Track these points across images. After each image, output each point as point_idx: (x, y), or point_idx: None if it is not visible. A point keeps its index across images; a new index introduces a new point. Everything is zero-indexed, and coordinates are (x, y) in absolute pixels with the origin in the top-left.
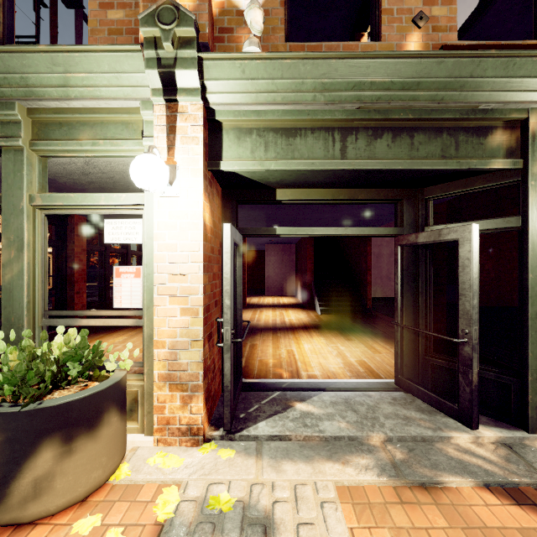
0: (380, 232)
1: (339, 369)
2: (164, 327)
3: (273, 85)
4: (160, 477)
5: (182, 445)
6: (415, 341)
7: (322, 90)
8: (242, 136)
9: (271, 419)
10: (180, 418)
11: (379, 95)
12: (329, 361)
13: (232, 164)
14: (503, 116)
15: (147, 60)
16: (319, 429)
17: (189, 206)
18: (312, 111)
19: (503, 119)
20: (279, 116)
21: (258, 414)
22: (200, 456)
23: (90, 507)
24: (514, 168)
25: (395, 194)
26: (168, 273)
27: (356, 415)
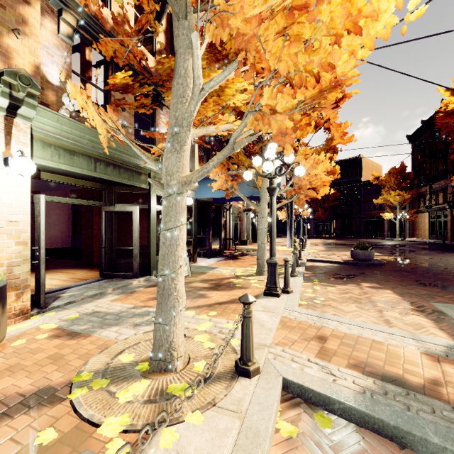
0: (97, 204)
1: (63, 283)
2: (3, 254)
3: (71, 131)
4: (27, 328)
5: (16, 323)
6: (111, 255)
7: (92, 141)
8: (46, 146)
9: (57, 301)
10: (15, 307)
11: (112, 151)
12: (50, 282)
13: (41, 161)
14: (145, 170)
15: (2, 92)
16: (86, 295)
17: (21, 182)
18: (84, 147)
19: (145, 171)
20: (69, 144)
21: (46, 303)
22: (36, 320)
23: (2, 347)
24: (147, 188)
25: (104, 187)
26: (6, 220)
27: (96, 288)
